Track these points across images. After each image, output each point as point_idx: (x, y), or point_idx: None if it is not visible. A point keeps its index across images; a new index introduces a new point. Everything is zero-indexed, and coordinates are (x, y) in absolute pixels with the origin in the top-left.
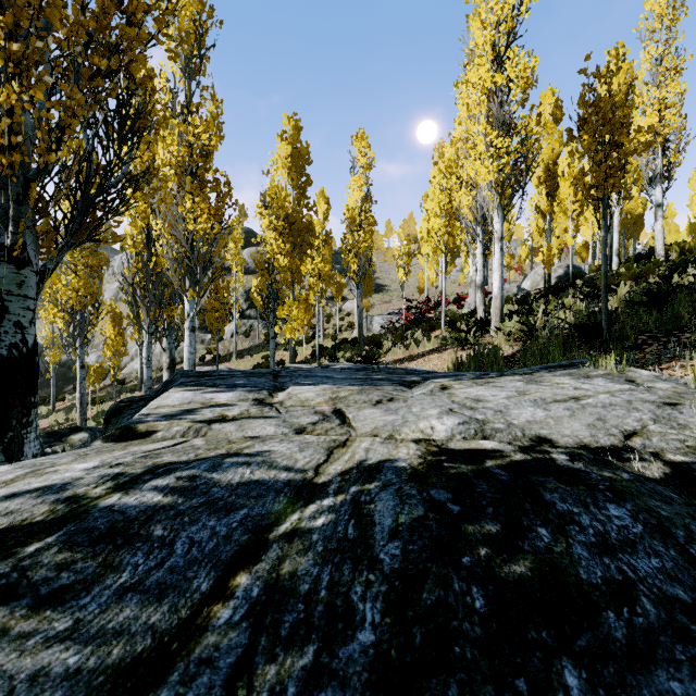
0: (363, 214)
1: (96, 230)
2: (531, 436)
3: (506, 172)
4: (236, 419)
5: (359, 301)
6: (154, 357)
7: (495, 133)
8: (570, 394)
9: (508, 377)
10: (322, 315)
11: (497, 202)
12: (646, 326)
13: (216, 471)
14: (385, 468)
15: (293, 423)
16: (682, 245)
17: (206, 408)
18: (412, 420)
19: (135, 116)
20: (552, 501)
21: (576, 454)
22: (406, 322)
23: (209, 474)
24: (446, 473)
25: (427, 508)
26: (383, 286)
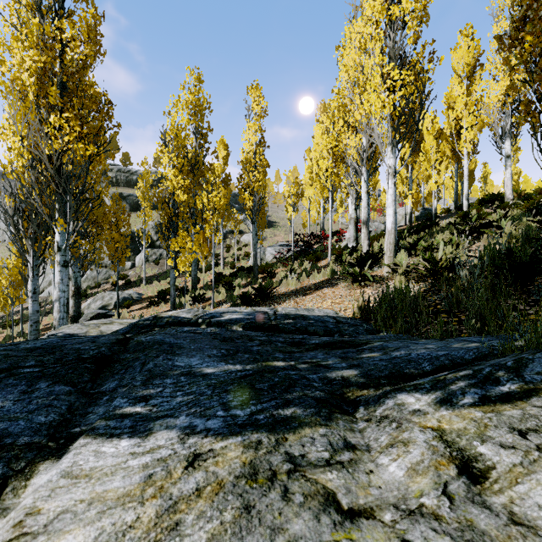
0: (257, 156)
1: None
2: None
3: (402, 105)
4: None
5: (254, 235)
6: None
7: (392, 64)
8: None
9: None
10: (222, 246)
11: (391, 138)
12: None
13: None
14: None
15: None
16: (519, 191)
17: None
18: None
19: None
20: None
21: None
22: (294, 253)
23: None
24: None
25: None
26: (273, 222)
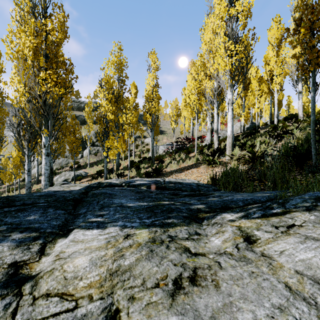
0: (154, 93)
1: None
2: None
3: (236, 65)
4: None
5: (152, 138)
6: None
7: (230, 41)
8: None
9: (300, 215)
10: (133, 145)
11: (230, 83)
12: None
13: None
14: None
15: None
16: (307, 113)
17: None
18: None
19: None
20: None
21: None
22: (175, 149)
23: None
24: None
25: None
26: (163, 131)
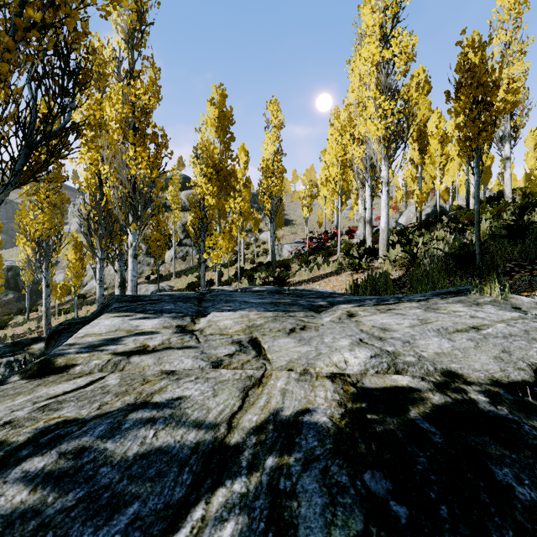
0: (275, 164)
1: (39, 171)
2: (442, 370)
3: (391, 129)
4: (156, 350)
5: (272, 233)
6: (110, 276)
7: (383, 97)
8: (469, 323)
9: (406, 304)
10: (243, 244)
11: (384, 154)
12: (511, 256)
13: (113, 437)
14: (305, 425)
15: (210, 355)
16: (524, 189)
17: (130, 336)
18: (325, 352)
19: (73, 70)
20: (508, 484)
21: (494, 393)
22: (309, 249)
23: (102, 443)
24: (373, 434)
25: (367, 514)
26: (290, 221)
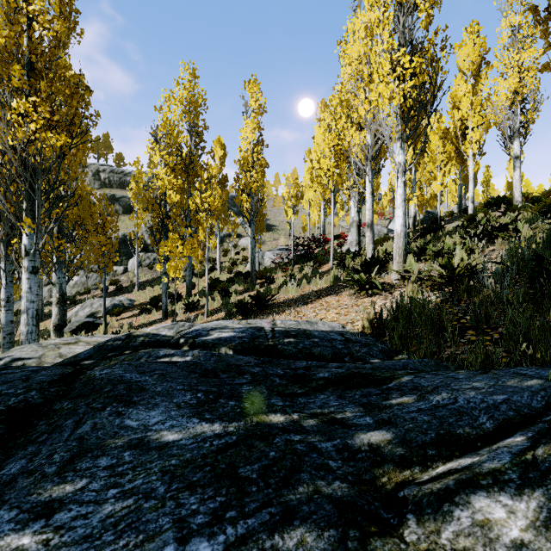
0: (255, 156)
1: None
2: None
3: (413, 96)
4: None
5: (251, 238)
6: None
7: (403, 50)
8: None
9: None
10: (219, 250)
11: (401, 132)
12: None
13: None
14: None
15: None
16: (526, 194)
17: None
18: None
19: None
20: None
21: None
22: (294, 257)
23: None
24: None
25: None
26: (272, 226)
